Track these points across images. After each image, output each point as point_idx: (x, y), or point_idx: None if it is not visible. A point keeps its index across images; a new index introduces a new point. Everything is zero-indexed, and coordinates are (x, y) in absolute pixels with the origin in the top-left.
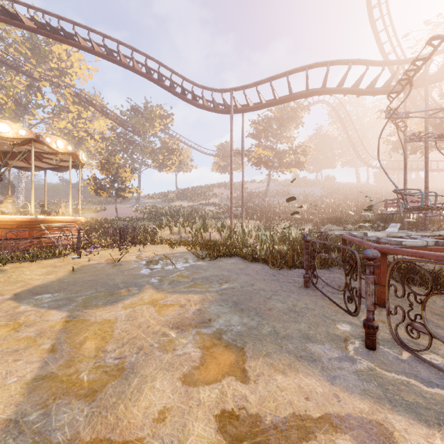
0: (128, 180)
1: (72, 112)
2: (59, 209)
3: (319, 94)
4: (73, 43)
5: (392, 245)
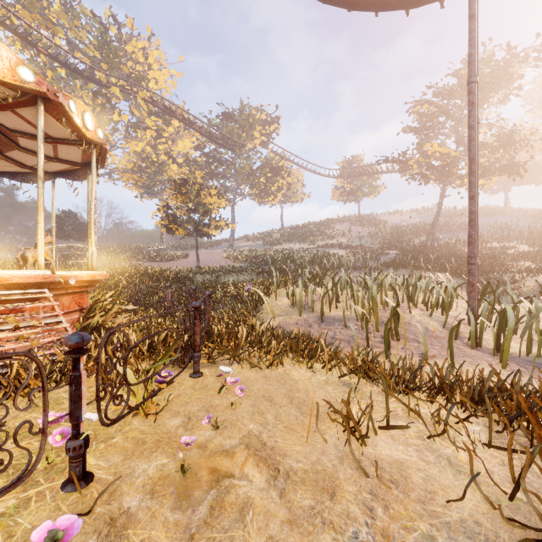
0: (215, 209)
1: (149, 129)
2: (25, 251)
3: None
4: None
5: None
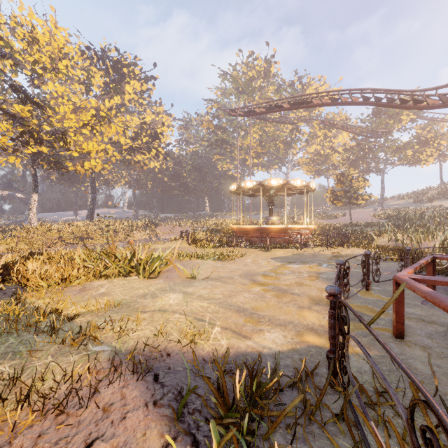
0: (361, 188)
1: (319, 136)
2: (299, 221)
3: None
4: (310, 106)
5: (442, 256)
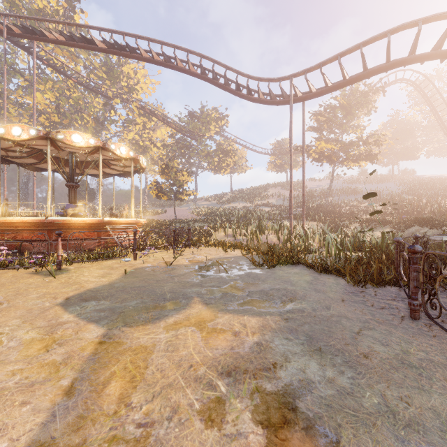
0: (185, 183)
1: (138, 124)
2: (123, 212)
3: (405, 63)
4: (136, 56)
5: None
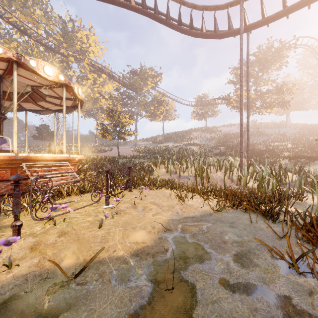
0: (127, 125)
1: (90, 79)
2: (55, 147)
3: None
4: None
5: None
